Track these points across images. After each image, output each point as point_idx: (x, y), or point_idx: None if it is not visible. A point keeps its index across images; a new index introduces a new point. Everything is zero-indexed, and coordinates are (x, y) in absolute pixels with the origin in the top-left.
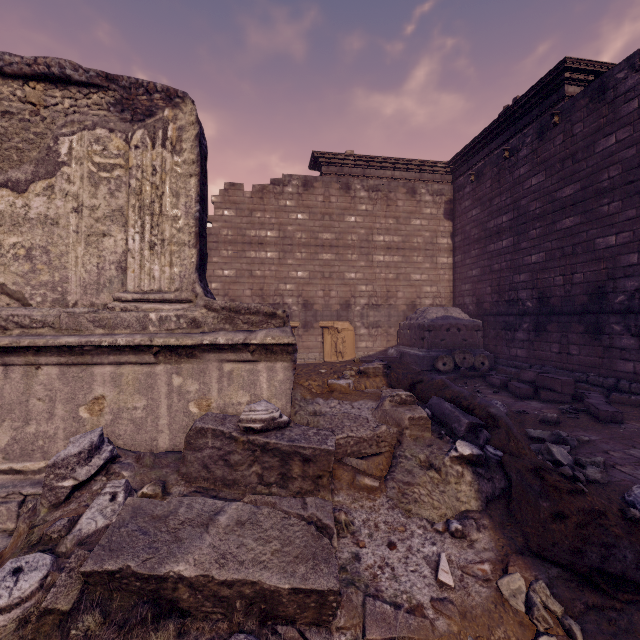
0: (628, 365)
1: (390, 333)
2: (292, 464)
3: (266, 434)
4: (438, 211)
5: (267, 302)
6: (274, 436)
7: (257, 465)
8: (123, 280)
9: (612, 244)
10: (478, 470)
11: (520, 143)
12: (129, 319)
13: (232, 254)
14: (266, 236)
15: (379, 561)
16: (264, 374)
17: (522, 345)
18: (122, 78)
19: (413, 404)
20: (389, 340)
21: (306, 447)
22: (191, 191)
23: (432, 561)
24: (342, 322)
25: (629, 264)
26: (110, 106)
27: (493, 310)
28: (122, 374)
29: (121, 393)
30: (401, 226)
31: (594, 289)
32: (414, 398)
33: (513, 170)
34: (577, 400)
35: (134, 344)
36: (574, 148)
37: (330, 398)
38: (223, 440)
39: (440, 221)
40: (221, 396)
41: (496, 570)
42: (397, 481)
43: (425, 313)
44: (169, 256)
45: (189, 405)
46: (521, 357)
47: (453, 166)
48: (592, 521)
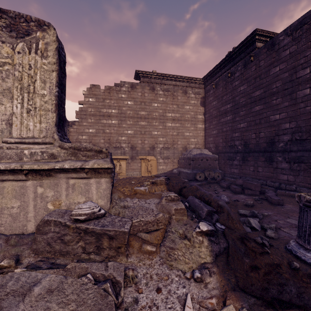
0: (285, 176)
1: (174, 161)
2: (103, 240)
3: (88, 222)
4: (197, 102)
5: (112, 146)
6: (93, 223)
7: (82, 241)
8: (10, 131)
9: (277, 119)
10: (211, 238)
11: (235, 70)
12: (11, 154)
13: (94, 121)
14: (112, 112)
15: (150, 302)
16: (94, 185)
17: (236, 167)
18: (10, 11)
19: (178, 201)
20: (174, 165)
21: (111, 230)
22: (53, 80)
23: (182, 299)
24: (150, 156)
25: (285, 128)
26: (3, 28)
27: (223, 150)
28: (4, 187)
29: (3, 198)
30: (180, 109)
31: (269, 140)
32: (178, 197)
33: (232, 83)
34: (262, 194)
35: (10, 169)
36: (260, 72)
37: (134, 197)
38: (60, 227)
39: (198, 107)
40: (67, 198)
41: (219, 302)
42: (166, 247)
43: (191, 152)
44: (39, 117)
45: (47, 204)
46: (236, 173)
47: (204, 80)
48: (273, 270)
